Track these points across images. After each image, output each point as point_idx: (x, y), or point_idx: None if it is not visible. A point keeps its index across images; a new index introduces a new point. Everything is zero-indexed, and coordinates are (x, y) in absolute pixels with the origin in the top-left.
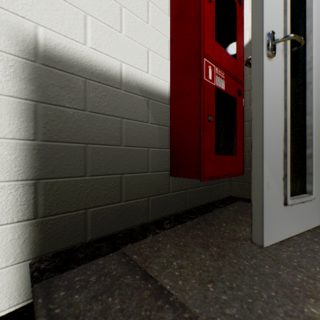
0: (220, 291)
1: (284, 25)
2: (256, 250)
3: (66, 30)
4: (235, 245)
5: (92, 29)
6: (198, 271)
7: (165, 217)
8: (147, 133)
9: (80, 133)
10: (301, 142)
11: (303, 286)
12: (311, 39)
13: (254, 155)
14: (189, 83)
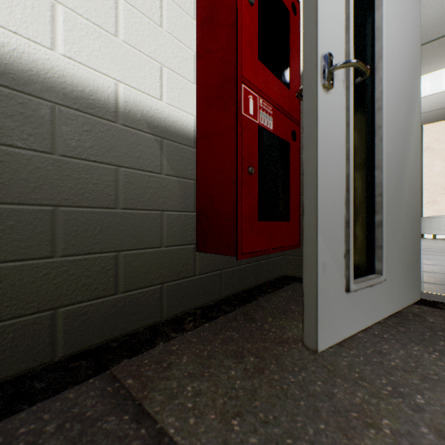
0: (248, 430)
1: (346, 47)
2: (308, 357)
3: (17, 23)
4: (280, 351)
5: (65, 27)
6: (222, 398)
7: (189, 312)
8: (160, 189)
9: (43, 190)
10: (369, 205)
11: (363, 410)
12: (381, 68)
13: (307, 224)
14: (222, 119)
